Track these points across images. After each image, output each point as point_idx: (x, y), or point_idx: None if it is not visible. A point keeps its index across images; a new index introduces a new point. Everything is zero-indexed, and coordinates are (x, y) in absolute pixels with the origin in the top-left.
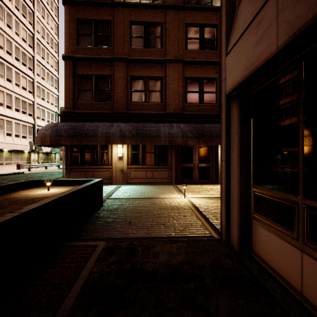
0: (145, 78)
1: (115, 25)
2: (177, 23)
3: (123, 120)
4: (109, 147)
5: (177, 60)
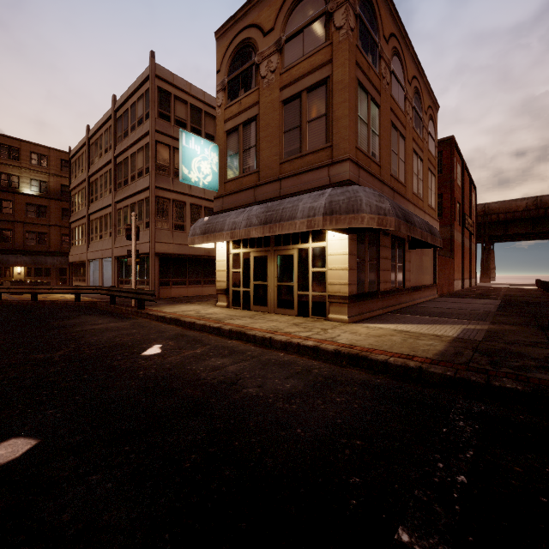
0: (36, 232)
1: (16, 203)
2: (57, 207)
3: (22, 253)
4: (11, 267)
5: (57, 226)
